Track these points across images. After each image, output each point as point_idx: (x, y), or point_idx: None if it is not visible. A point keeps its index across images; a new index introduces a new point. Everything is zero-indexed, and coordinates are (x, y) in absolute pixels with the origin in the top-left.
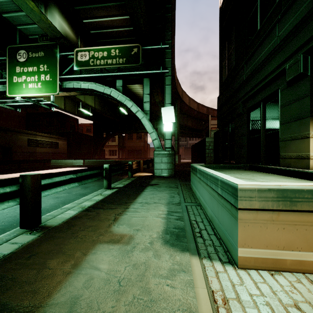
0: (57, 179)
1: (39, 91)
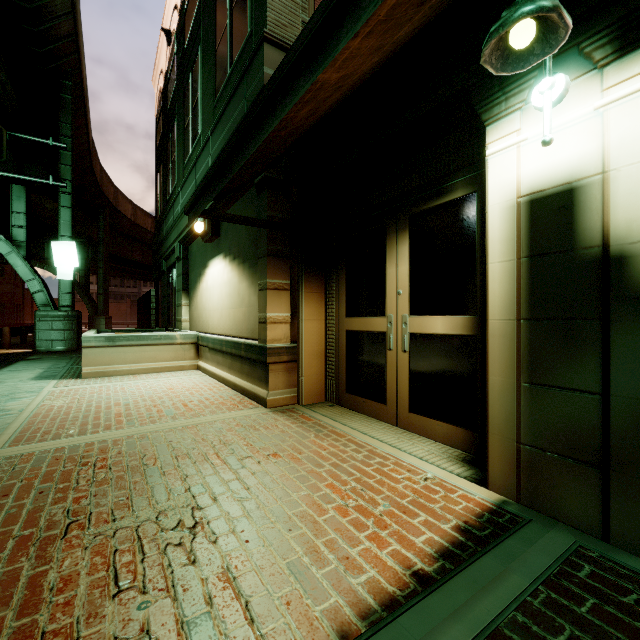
0: None
1: None
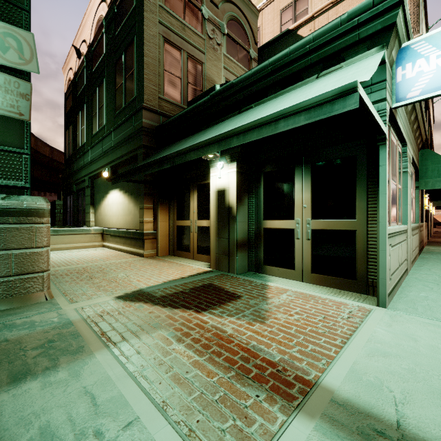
0: None
1: None
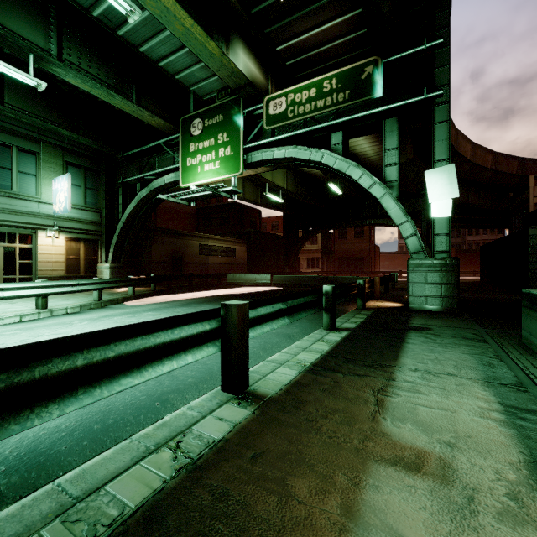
0: (263, 311)
1: (217, 173)
